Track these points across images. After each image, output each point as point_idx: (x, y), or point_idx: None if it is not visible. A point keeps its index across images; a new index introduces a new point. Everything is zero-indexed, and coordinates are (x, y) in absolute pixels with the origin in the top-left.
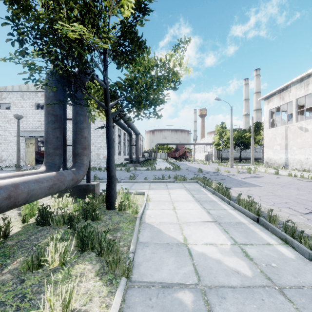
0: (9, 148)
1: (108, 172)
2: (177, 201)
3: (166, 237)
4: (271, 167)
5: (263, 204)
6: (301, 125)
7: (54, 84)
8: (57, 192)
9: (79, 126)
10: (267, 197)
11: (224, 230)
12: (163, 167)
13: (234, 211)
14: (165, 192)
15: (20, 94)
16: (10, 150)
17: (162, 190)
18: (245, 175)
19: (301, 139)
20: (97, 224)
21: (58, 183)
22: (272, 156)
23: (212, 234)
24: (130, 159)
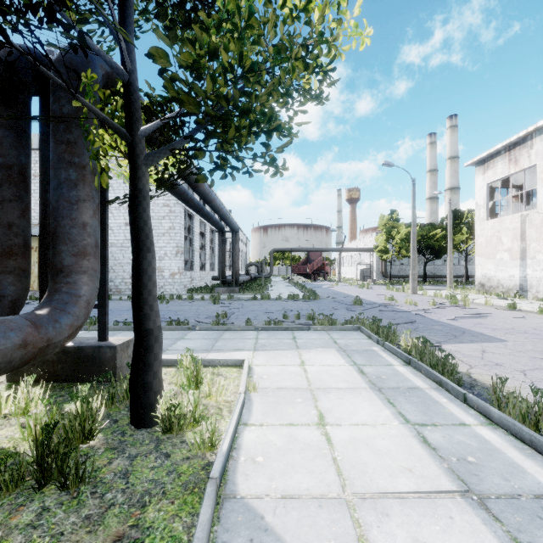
0: None
1: (137, 321)
2: (324, 389)
3: None
4: (492, 294)
5: None
6: None
7: None
8: None
9: (66, 193)
10: None
11: None
12: (283, 293)
13: (495, 432)
14: (292, 358)
15: None
16: None
17: (285, 353)
18: (452, 312)
19: None
20: (69, 512)
21: None
22: (493, 273)
23: None
24: (222, 278)
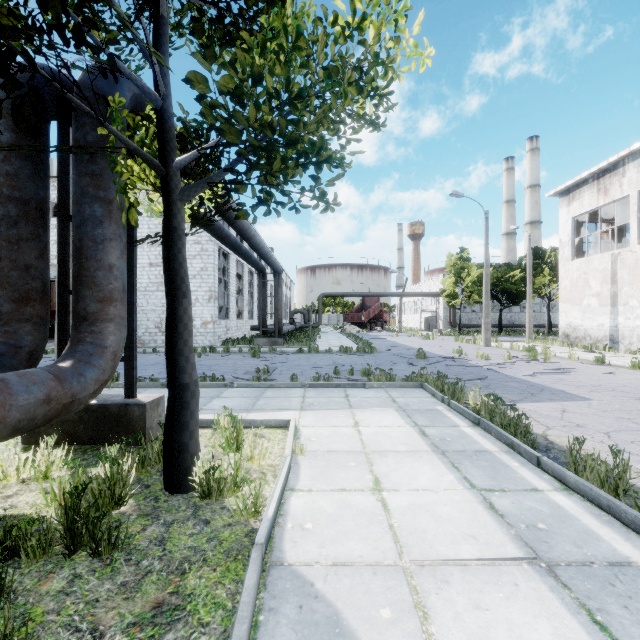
0: None
1: (171, 374)
2: (381, 452)
3: None
4: (578, 347)
5: None
6: None
7: None
8: None
9: (91, 232)
10: (632, 438)
11: (593, 619)
12: (334, 345)
13: (570, 498)
14: (344, 418)
15: None
16: None
17: (336, 413)
18: (530, 367)
19: None
20: (102, 579)
21: None
22: (580, 322)
23: None
24: (263, 328)
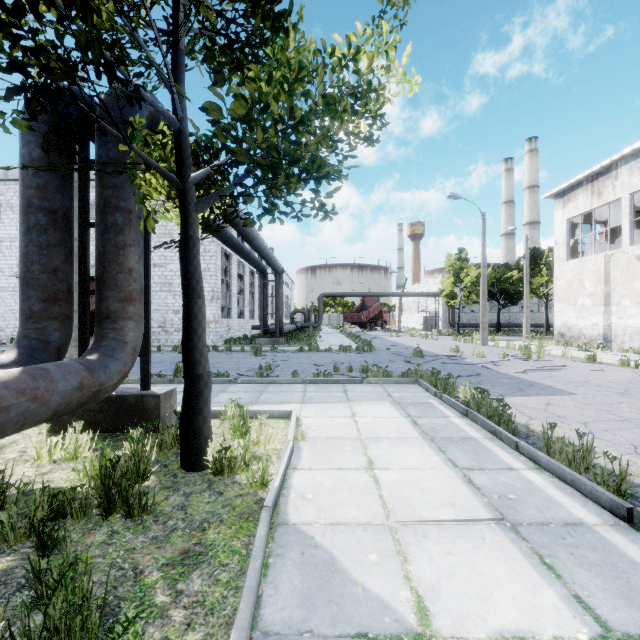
0: None
1: (187, 366)
2: (375, 438)
3: (355, 599)
4: (572, 346)
5: (610, 451)
6: None
7: (46, 126)
8: (19, 429)
9: (113, 238)
10: (607, 427)
11: (543, 562)
12: (334, 344)
13: (540, 475)
14: (343, 410)
15: None
16: (2, 308)
17: (335, 406)
18: (523, 364)
19: None
20: (136, 534)
21: (21, 404)
22: (574, 321)
23: (507, 580)
24: (264, 327)
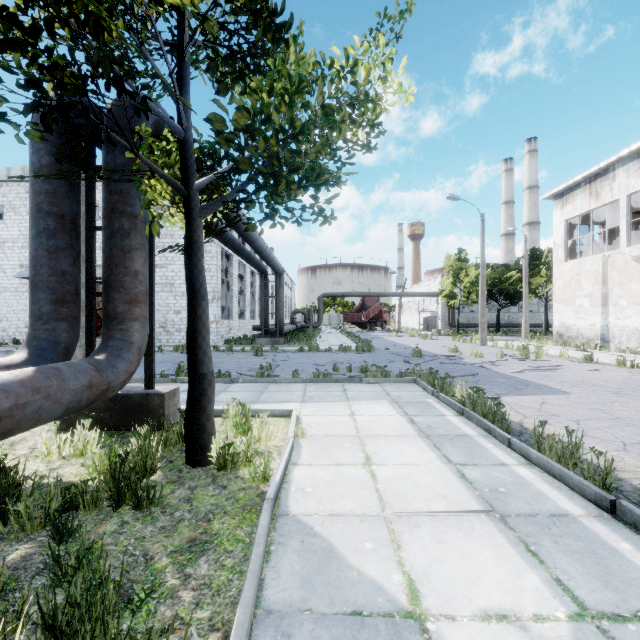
0: (2, 303)
1: (191, 366)
2: (373, 436)
3: (351, 582)
4: (571, 346)
5: (600, 448)
6: (639, 253)
7: (55, 133)
8: (34, 426)
9: (119, 242)
10: (598, 425)
11: (528, 549)
12: (334, 344)
13: (531, 470)
14: (342, 409)
15: (25, 186)
16: (4, 309)
17: (334, 404)
18: (521, 364)
19: (639, 283)
20: (146, 524)
21: (36, 401)
22: (573, 321)
23: (493, 565)
24: (264, 328)
